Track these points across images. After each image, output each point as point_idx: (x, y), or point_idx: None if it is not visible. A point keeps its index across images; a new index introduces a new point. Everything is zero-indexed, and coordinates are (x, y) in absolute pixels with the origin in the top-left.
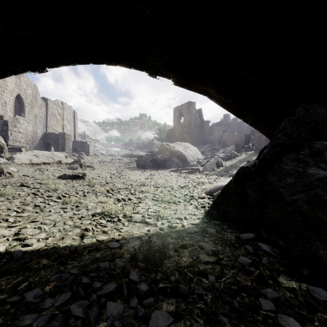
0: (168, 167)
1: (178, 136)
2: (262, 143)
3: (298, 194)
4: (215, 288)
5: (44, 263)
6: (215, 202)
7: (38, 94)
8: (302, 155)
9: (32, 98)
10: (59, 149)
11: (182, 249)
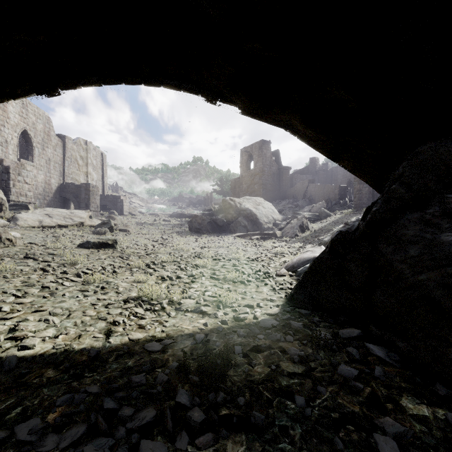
0: (233, 232)
1: (247, 188)
2: (363, 198)
3: (427, 272)
4: (306, 417)
5: (49, 376)
6: (301, 282)
7: (51, 129)
8: (430, 214)
9: (44, 135)
10: (81, 206)
11: (254, 352)
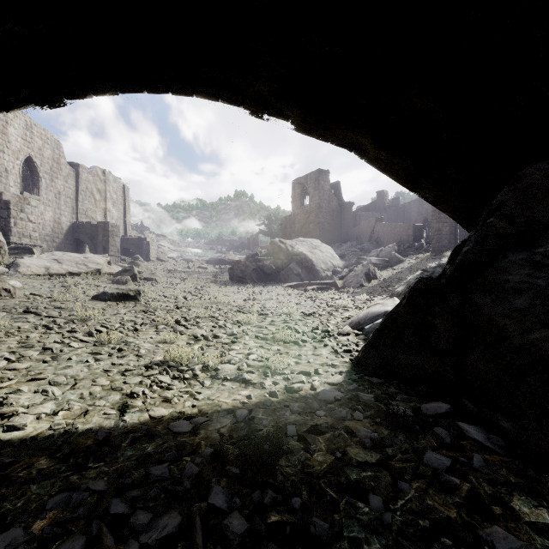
0: (284, 281)
1: (300, 228)
2: (444, 240)
3: (540, 330)
4: (384, 526)
5: (42, 466)
6: (371, 343)
7: (62, 156)
8: (541, 254)
9: (52, 163)
10: (98, 250)
11: (312, 434)
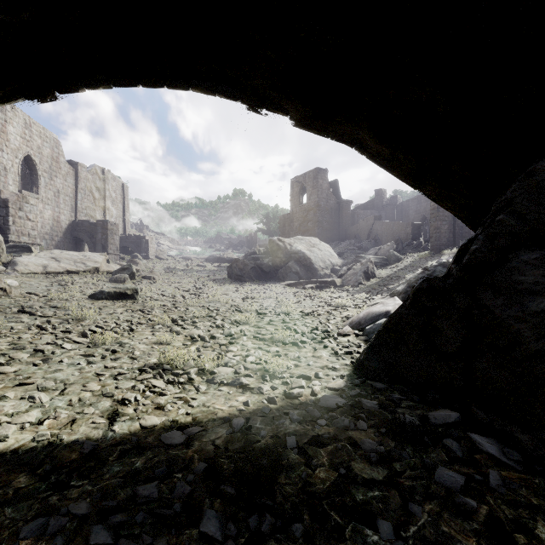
0: (282, 279)
1: (298, 226)
2: (442, 238)
3: None
4: None
5: (20, 485)
6: (374, 345)
7: (61, 155)
8: None
9: (51, 162)
10: (97, 248)
11: (314, 447)
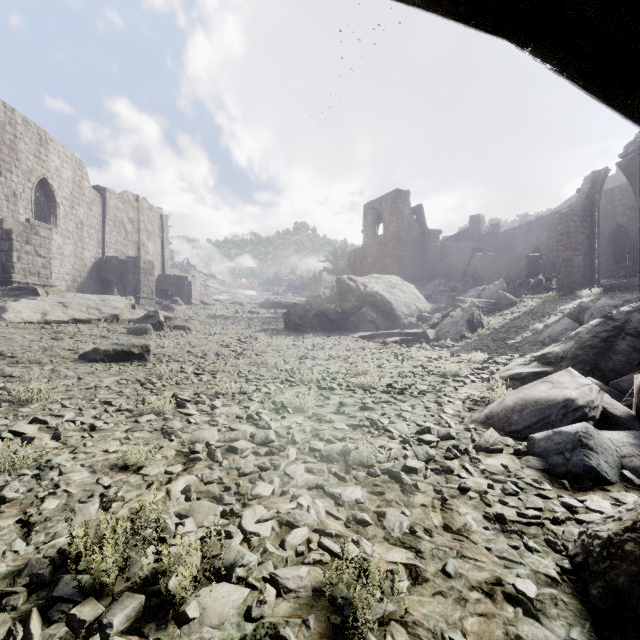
0: (354, 330)
1: (373, 263)
2: (575, 274)
3: None
4: None
5: None
6: None
7: (85, 179)
8: None
9: (73, 187)
10: (128, 291)
11: None
